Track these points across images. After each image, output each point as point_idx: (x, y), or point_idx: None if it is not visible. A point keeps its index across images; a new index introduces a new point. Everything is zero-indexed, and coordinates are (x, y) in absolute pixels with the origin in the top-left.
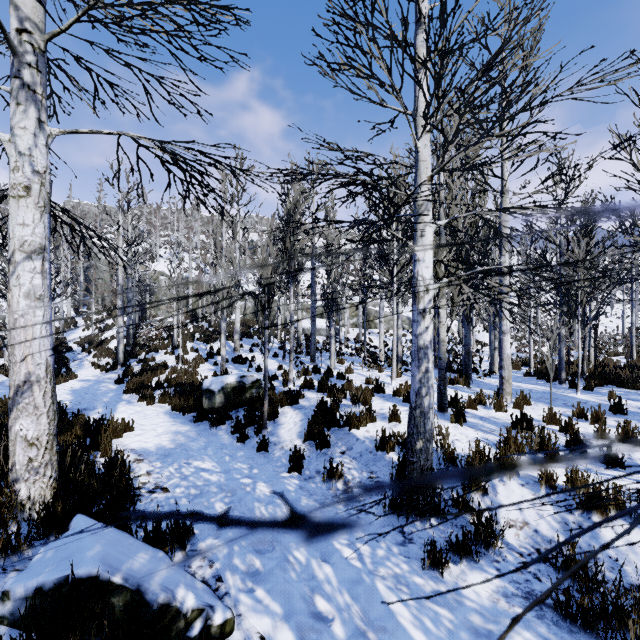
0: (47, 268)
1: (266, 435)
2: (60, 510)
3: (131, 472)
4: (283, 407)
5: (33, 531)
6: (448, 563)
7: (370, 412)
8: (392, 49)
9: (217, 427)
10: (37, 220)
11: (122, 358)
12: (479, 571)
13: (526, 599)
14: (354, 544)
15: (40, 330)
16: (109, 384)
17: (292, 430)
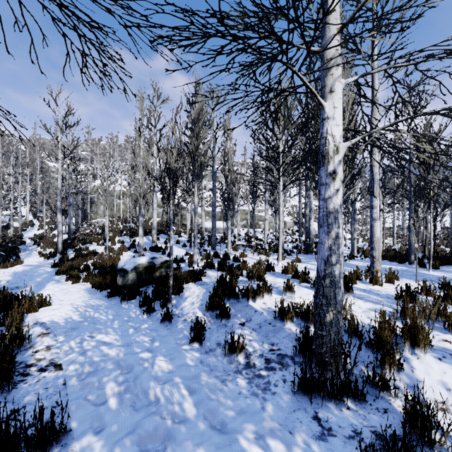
0: None
1: (171, 308)
2: None
3: (31, 347)
4: (187, 283)
5: None
6: None
7: (266, 286)
8: None
9: (128, 301)
10: None
11: (61, 248)
12: None
13: None
14: (264, 440)
15: None
16: (47, 268)
17: (194, 303)
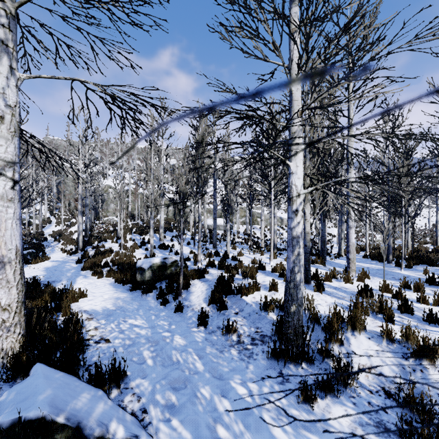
0: (17, 178)
1: (181, 300)
2: (25, 359)
3: (83, 327)
4: (193, 280)
5: (4, 375)
6: (317, 399)
7: (256, 284)
8: (274, 14)
9: (146, 294)
10: (9, 142)
11: (81, 245)
12: (340, 405)
13: (377, 427)
14: (246, 383)
15: (11, 224)
16: (72, 263)
17: (200, 297)
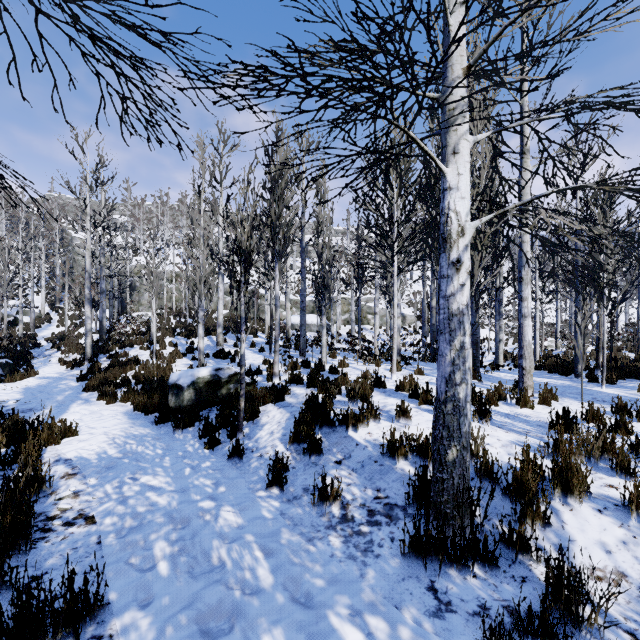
0: None
1: (242, 439)
2: None
3: (52, 493)
4: (265, 405)
5: None
6: None
7: (372, 409)
8: None
9: (183, 430)
10: None
11: (90, 353)
12: None
13: None
14: (361, 617)
15: None
16: (70, 381)
17: (274, 433)
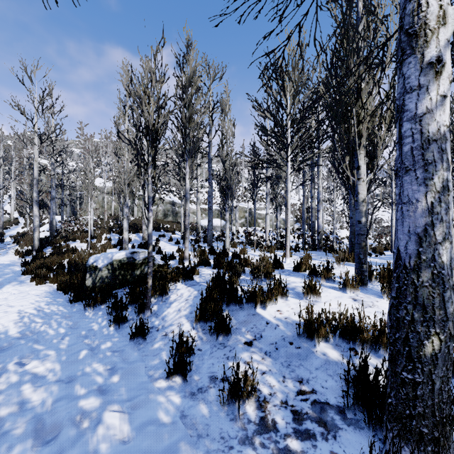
0: None
1: (149, 317)
2: None
3: None
4: (175, 284)
5: None
6: None
7: (279, 286)
8: None
9: (95, 307)
10: None
11: (37, 245)
12: None
13: None
14: None
15: None
16: (16, 267)
17: (181, 310)
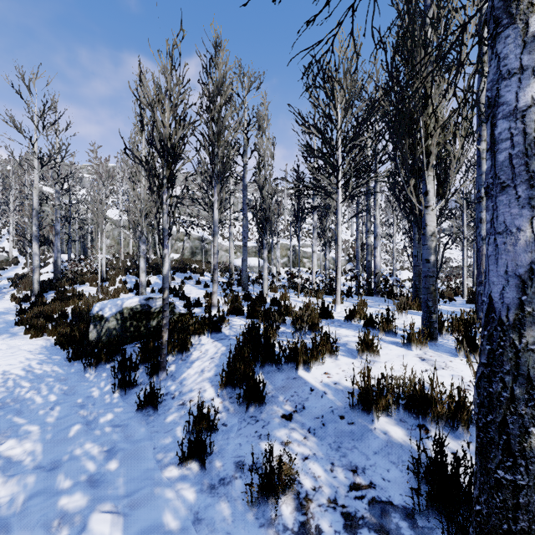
0: None
1: (164, 380)
2: None
3: None
4: (199, 337)
5: None
6: None
7: (327, 342)
8: None
9: (98, 367)
10: None
11: (37, 289)
12: None
13: None
14: None
15: None
16: (10, 315)
17: (205, 372)
